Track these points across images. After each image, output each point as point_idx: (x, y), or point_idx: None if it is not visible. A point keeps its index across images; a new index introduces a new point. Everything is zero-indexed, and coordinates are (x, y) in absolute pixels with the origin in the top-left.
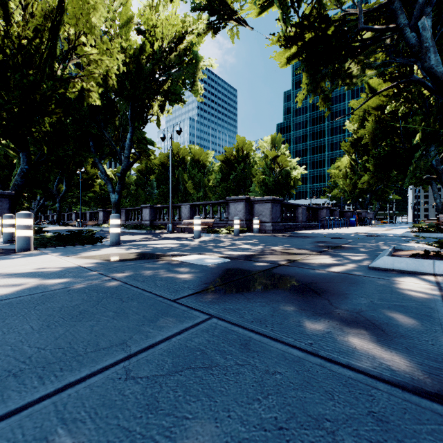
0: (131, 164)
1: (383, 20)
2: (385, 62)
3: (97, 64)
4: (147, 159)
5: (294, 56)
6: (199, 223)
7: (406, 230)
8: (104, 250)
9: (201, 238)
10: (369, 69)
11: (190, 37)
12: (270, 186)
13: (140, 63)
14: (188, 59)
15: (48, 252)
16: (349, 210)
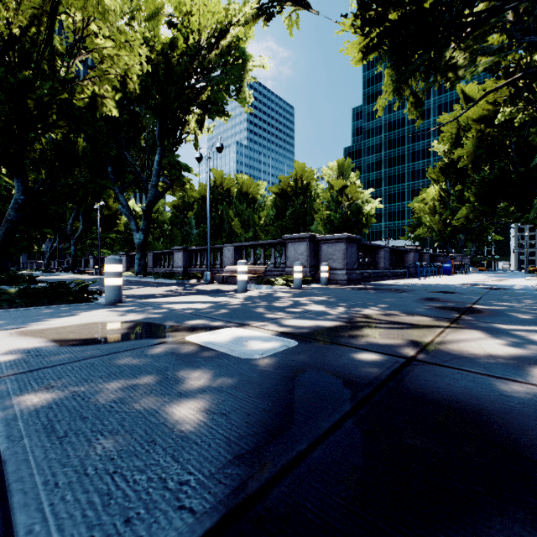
0: (161, 195)
1: None
2: (501, 49)
3: (112, 60)
4: (182, 189)
5: (373, 49)
6: (245, 271)
7: (529, 280)
8: (84, 314)
9: (248, 292)
10: (482, 56)
11: (235, 29)
12: (336, 224)
13: (171, 63)
14: (233, 58)
15: None
16: (441, 254)
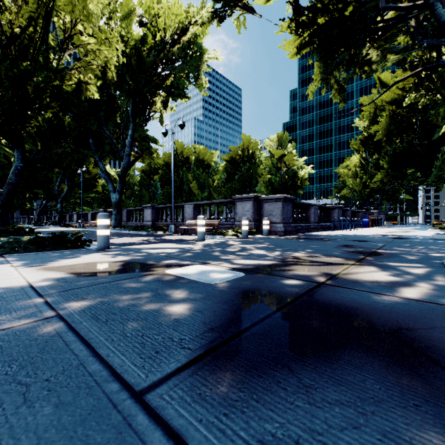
0: (133, 162)
1: (406, 1)
2: (407, 47)
3: (95, 54)
4: (150, 158)
5: (305, 45)
6: (203, 224)
7: (429, 232)
8: (84, 257)
9: (206, 241)
10: (391, 54)
11: (193, 28)
12: (276, 186)
13: (142, 55)
14: (192, 51)
15: (12, 261)
16: (361, 211)
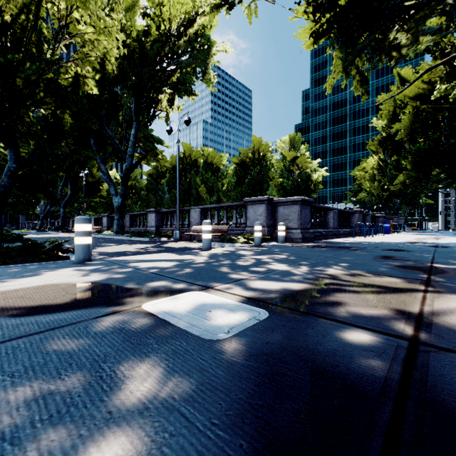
0: (136, 164)
1: None
2: (440, 30)
3: (93, 44)
4: (155, 159)
5: (322, 34)
6: (209, 230)
7: None
8: (47, 274)
9: (212, 250)
10: (424, 36)
11: (201, 19)
12: (288, 190)
13: (145, 48)
14: (199, 44)
15: None
16: (381, 215)
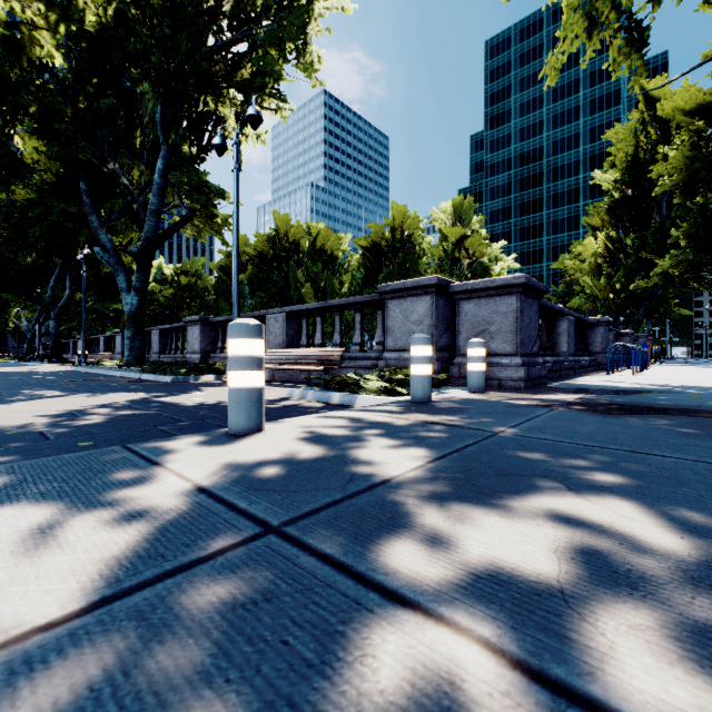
0: (169, 230)
1: None
2: None
3: None
4: (215, 229)
5: None
6: (253, 357)
7: None
8: None
9: (263, 432)
10: None
11: None
12: None
13: None
14: None
15: None
16: (628, 332)
